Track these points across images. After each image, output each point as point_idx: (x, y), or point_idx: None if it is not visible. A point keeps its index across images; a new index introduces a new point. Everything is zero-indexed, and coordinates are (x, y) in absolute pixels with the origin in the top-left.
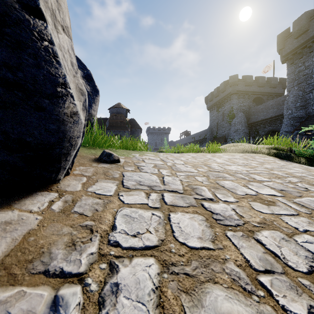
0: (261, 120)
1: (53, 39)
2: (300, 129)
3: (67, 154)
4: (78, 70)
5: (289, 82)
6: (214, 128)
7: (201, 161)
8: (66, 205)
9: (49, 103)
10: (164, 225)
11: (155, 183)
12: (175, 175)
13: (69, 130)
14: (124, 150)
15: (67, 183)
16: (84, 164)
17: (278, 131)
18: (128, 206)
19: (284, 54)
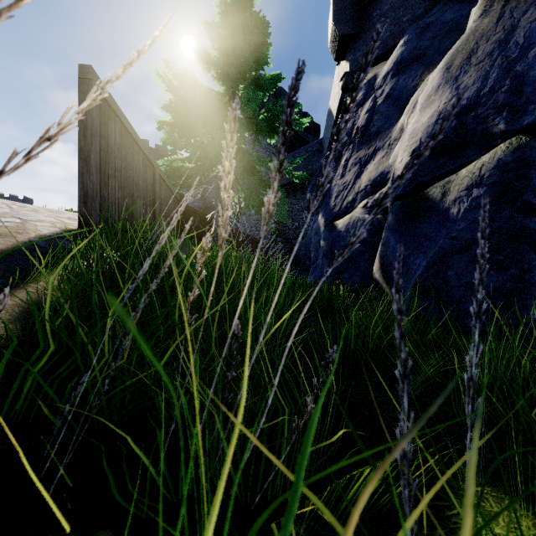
0: None
1: None
2: None
3: None
4: None
5: None
6: None
7: None
8: None
9: None
10: None
11: None
12: None
13: None
14: None
15: None
16: None
17: None
18: None
19: None
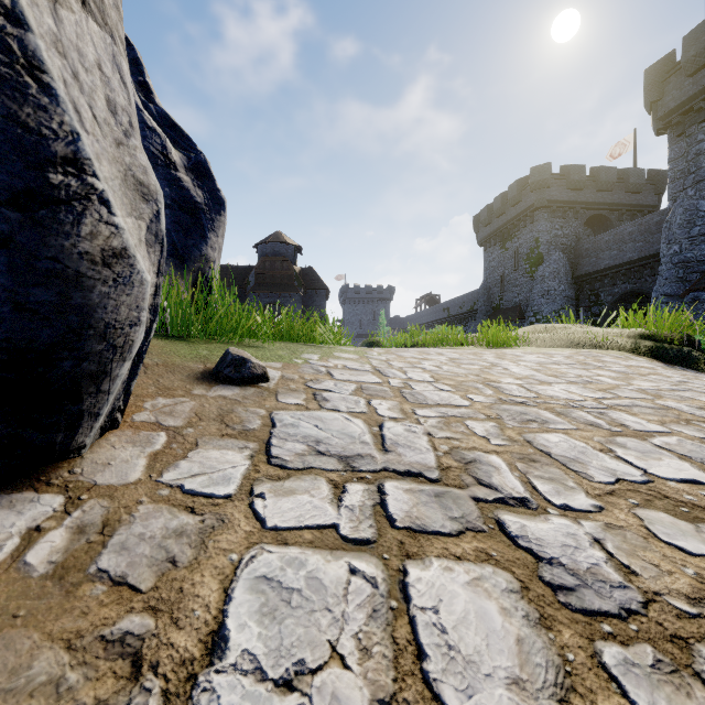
0: (606, 268)
1: (25, 9)
2: (701, 288)
3: (102, 375)
4: (134, 128)
5: (674, 178)
6: (494, 287)
7: (474, 372)
8: (79, 544)
9: (22, 222)
10: (388, 621)
11: (360, 445)
12: (414, 419)
13: (101, 304)
14: (284, 344)
15: (105, 455)
16: (169, 390)
17: (647, 293)
18: (276, 538)
19: (661, 114)
